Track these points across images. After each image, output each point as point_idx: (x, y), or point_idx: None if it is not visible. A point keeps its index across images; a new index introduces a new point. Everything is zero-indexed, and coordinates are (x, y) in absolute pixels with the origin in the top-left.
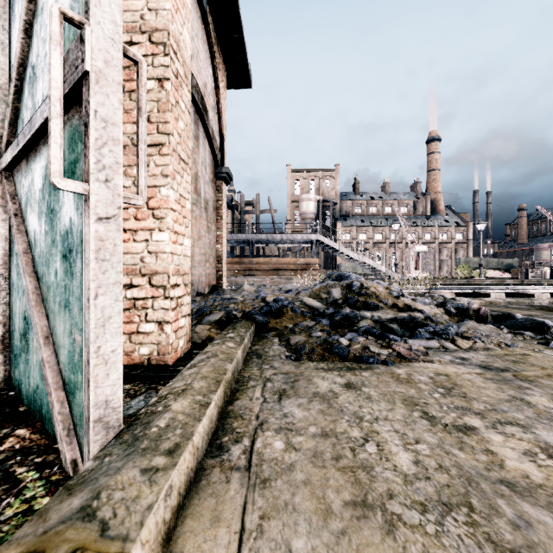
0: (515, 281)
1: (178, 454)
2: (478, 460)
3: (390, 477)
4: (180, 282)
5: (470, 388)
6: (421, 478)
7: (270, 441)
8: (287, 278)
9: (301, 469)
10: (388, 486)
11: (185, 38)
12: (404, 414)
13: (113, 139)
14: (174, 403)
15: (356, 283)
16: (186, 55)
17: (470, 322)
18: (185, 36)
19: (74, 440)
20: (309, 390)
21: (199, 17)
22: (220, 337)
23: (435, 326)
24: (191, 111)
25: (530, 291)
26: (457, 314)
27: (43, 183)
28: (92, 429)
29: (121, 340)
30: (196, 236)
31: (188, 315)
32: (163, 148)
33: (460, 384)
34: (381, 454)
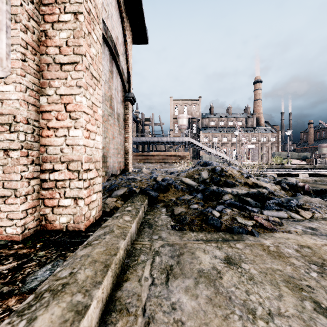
0: (310, 166)
1: None
2: None
3: None
4: (92, 168)
5: None
6: None
7: None
8: (170, 164)
9: None
10: None
11: None
12: (296, 305)
13: None
14: (43, 313)
15: (218, 168)
16: (97, 1)
17: (305, 197)
18: None
19: None
20: (194, 267)
21: None
22: (120, 210)
23: (278, 199)
24: (107, 53)
25: (323, 172)
26: (290, 190)
27: None
28: None
29: None
30: (111, 136)
31: (100, 191)
32: (78, 65)
33: None
34: None
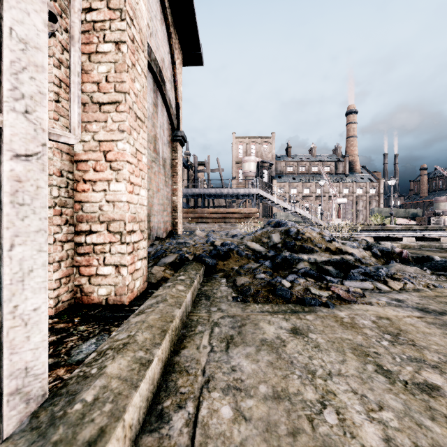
0: (420, 227)
1: (100, 446)
2: None
3: None
4: (136, 229)
5: (416, 334)
6: None
7: (217, 405)
8: (232, 225)
9: None
10: None
11: (141, 8)
12: (358, 367)
13: (35, 65)
14: (111, 363)
15: (293, 229)
16: (142, 24)
17: (398, 264)
18: (141, 7)
19: None
20: (256, 337)
21: (157, 1)
22: (172, 279)
23: (366, 267)
24: (150, 81)
25: (436, 236)
26: (383, 257)
27: None
28: (5, 403)
29: (46, 296)
30: (155, 189)
31: (145, 258)
32: (120, 105)
33: (405, 330)
34: (344, 427)
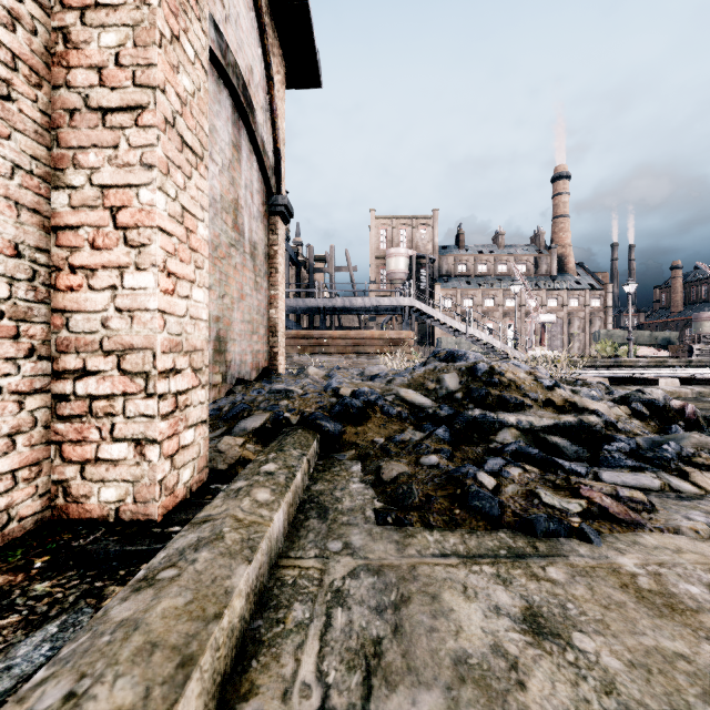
0: (680, 361)
1: None
2: None
3: None
4: (182, 366)
5: None
6: None
7: None
8: (371, 357)
9: None
10: None
11: None
12: None
13: None
14: None
15: (482, 366)
16: None
17: (695, 435)
18: None
19: None
20: (442, 648)
21: None
22: (249, 471)
23: (629, 439)
24: (227, 104)
25: None
26: (653, 417)
27: None
28: None
29: None
30: (236, 294)
31: (203, 423)
32: (144, 113)
33: None
34: None
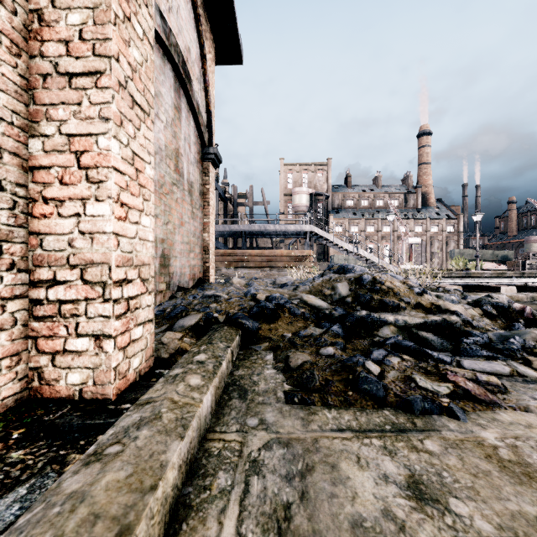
0: (515, 273)
1: None
2: None
3: None
4: (133, 277)
5: None
6: None
7: None
8: (280, 270)
9: None
10: None
11: None
12: None
13: None
14: None
15: (367, 277)
16: None
17: (535, 331)
18: None
19: None
20: (341, 512)
21: None
22: (185, 360)
23: (483, 334)
24: (170, 75)
25: None
26: (500, 317)
27: None
28: None
29: None
30: (177, 222)
31: (149, 321)
32: (102, 77)
33: None
34: None
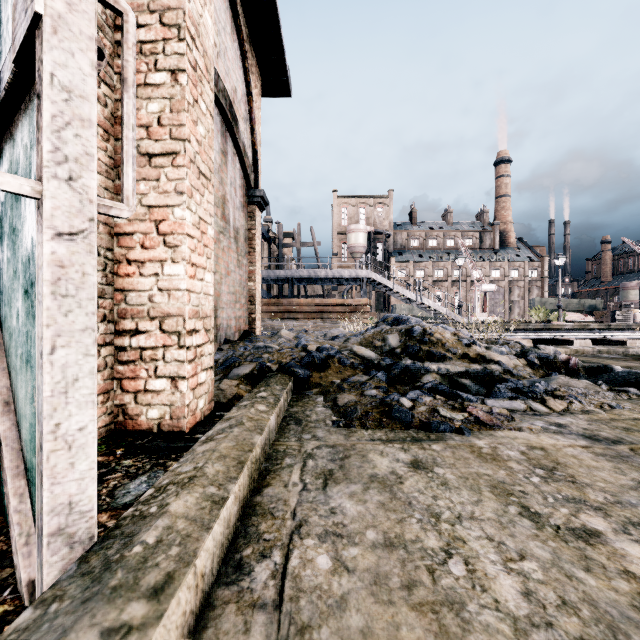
0: (600, 325)
1: (168, 594)
2: (617, 591)
3: (491, 622)
4: (199, 328)
5: (578, 468)
6: (538, 624)
7: (312, 555)
8: (333, 322)
9: (356, 607)
10: (491, 639)
11: (206, 22)
12: (497, 509)
13: (81, 119)
14: (175, 500)
15: (417, 328)
16: (207, 44)
17: (561, 377)
18: (206, 20)
19: (35, 550)
20: (364, 472)
21: (227, 8)
22: (249, 397)
23: (518, 381)
24: (217, 120)
25: (621, 337)
26: (542, 367)
27: (5, 194)
28: (45, 546)
29: (94, 413)
30: (224, 271)
31: (211, 368)
32: (177, 157)
33: (564, 463)
34: (473, 580)
